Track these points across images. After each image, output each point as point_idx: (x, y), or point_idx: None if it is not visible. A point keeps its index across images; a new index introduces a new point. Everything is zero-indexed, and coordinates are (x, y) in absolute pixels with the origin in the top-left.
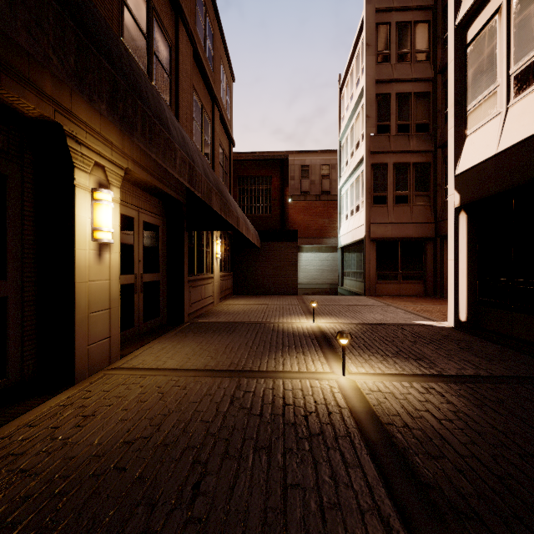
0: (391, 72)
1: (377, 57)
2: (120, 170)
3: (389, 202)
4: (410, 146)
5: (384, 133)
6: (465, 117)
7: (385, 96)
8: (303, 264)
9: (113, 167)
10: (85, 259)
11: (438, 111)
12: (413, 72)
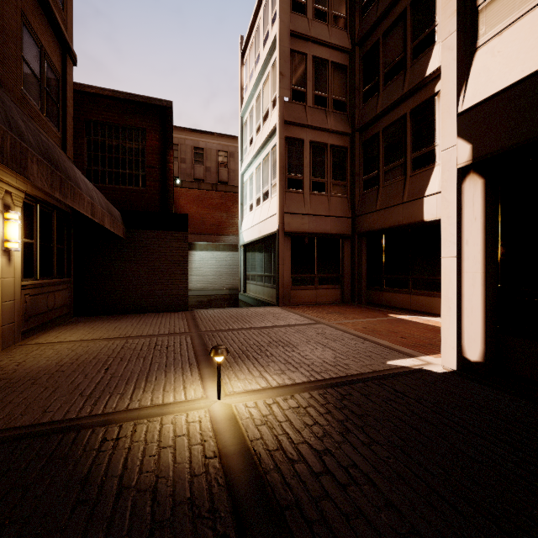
0: (308, 27)
1: (292, 3)
2: None
3: (305, 188)
4: (327, 123)
5: (300, 102)
6: (472, 17)
7: (300, 55)
8: (196, 266)
9: None
10: None
11: (356, 88)
12: (331, 36)
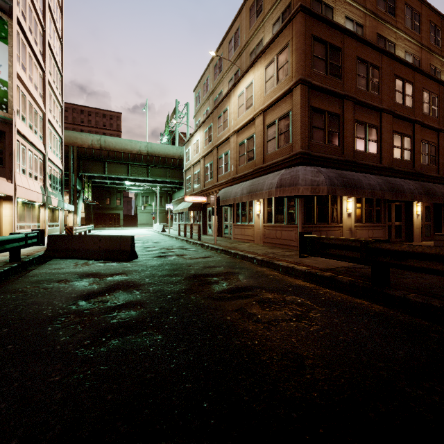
0: None
1: None
2: None
3: None
4: None
5: None
6: None
7: None
8: None
9: None
10: (415, 218)
11: None
12: None
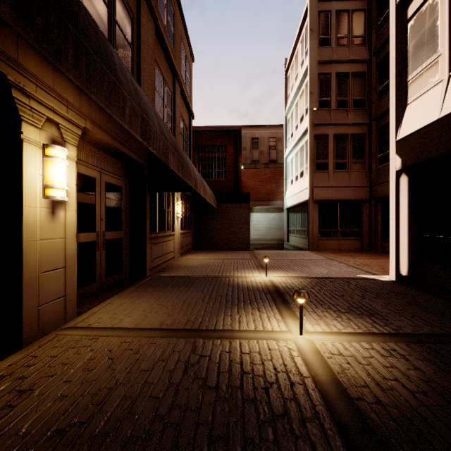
0: (332, 54)
1: (319, 40)
2: (77, 129)
3: (330, 168)
4: (348, 119)
5: (325, 108)
6: (405, 87)
7: (326, 75)
8: (253, 223)
9: (68, 125)
10: (35, 217)
11: (373, 88)
12: (351, 54)
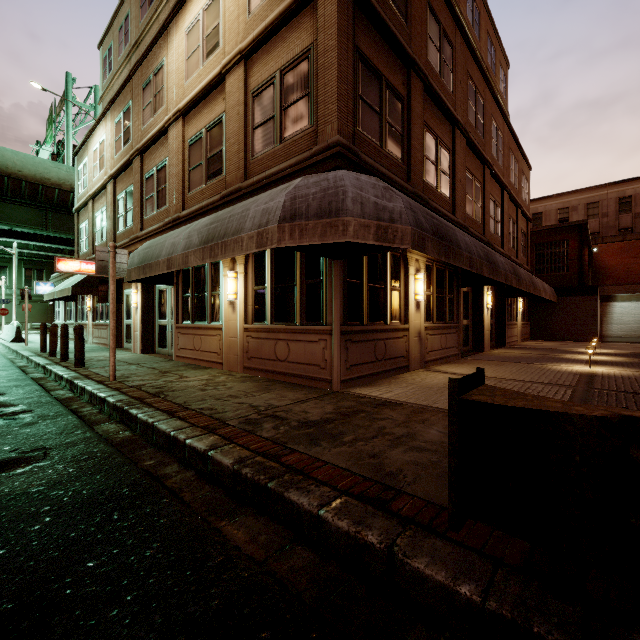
0: None
1: None
2: None
3: None
4: None
5: None
6: None
7: None
8: (616, 315)
9: None
10: (485, 314)
11: None
12: None
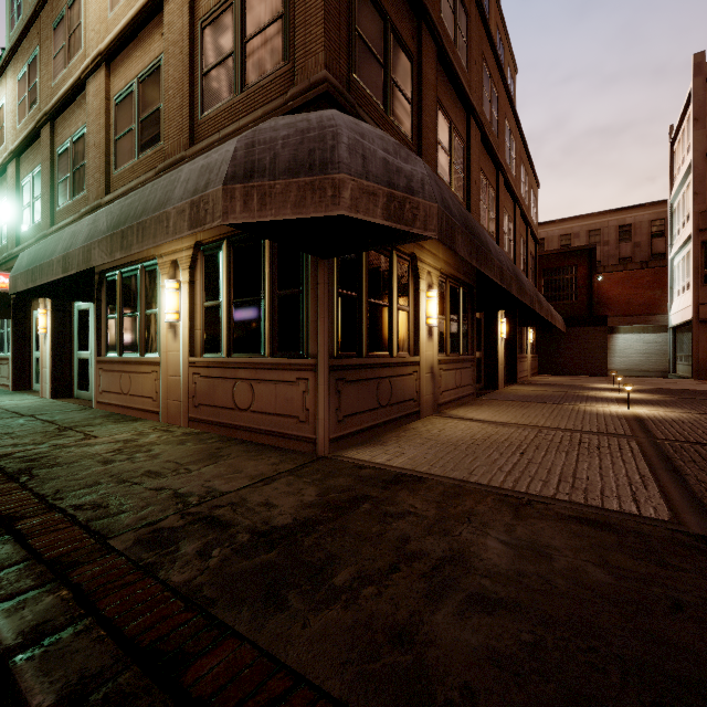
0: None
1: None
2: None
3: None
4: None
5: None
6: None
7: None
8: (619, 348)
9: None
10: (499, 345)
11: None
12: None
